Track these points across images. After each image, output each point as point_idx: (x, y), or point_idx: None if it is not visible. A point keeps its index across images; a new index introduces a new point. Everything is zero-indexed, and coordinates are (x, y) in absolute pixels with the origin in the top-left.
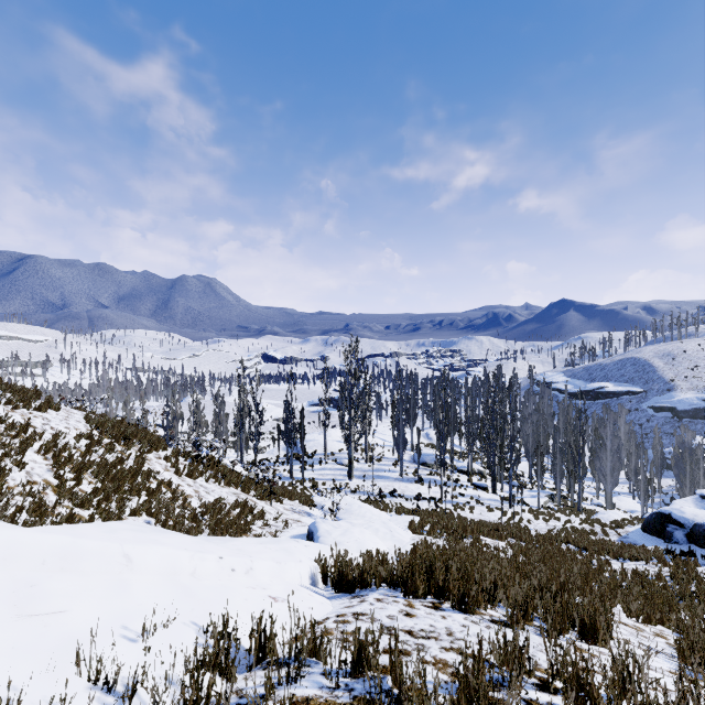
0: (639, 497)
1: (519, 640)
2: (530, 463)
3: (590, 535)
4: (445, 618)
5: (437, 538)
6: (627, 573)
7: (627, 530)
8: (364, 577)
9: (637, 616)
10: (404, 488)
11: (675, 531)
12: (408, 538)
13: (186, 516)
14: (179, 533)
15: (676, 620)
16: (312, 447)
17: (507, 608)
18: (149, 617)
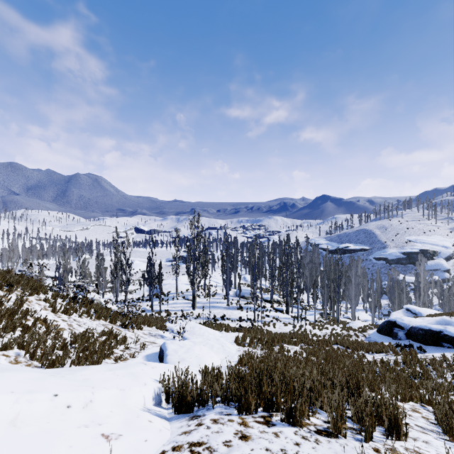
0: (371, 311)
1: (347, 453)
2: (308, 293)
3: (348, 338)
4: (278, 437)
5: (256, 348)
6: (377, 362)
7: (368, 333)
8: (201, 395)
9: (397, 396)
10: (230, 313)
11: (399, 332)
12: (235, 350)
13: (57, 346)
14: (22, 369)
15: (419, 396)
16: (167, 289)
17: (331, 419)
18: None
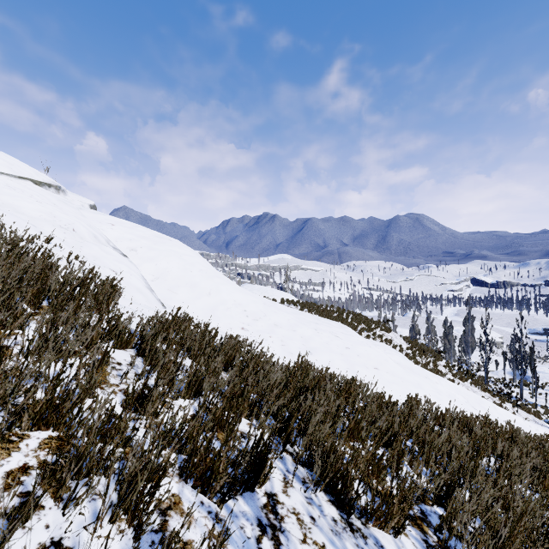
0: None
1: None
2: None
3: None
4: None
5: None
6: None
7: None
8: None
9: None
10: None
11: None
12: None
13: None
14: None
15: None
16: (541, 378)
17: None
18: (513, 424)
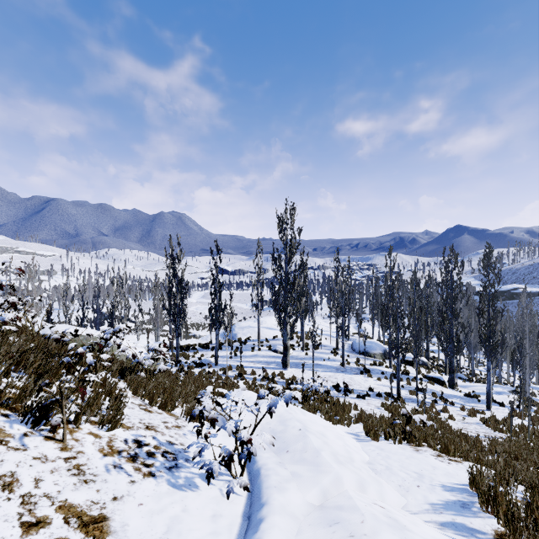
0: None
1: None
2: (472, 355)
3: None
4: None
5: None
6: None
7: None
8: None
9: None
10: (350, 380)
11: None
12: None
13: None
14: None
15: None
16: (246, 334)
17: None
18: None
